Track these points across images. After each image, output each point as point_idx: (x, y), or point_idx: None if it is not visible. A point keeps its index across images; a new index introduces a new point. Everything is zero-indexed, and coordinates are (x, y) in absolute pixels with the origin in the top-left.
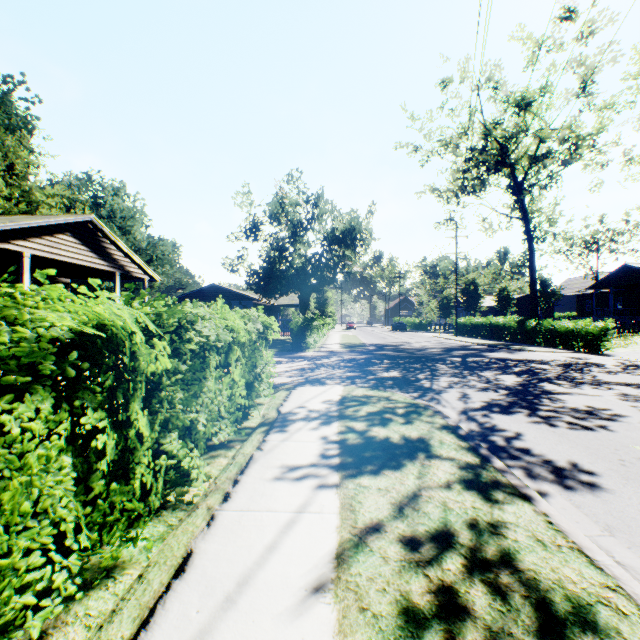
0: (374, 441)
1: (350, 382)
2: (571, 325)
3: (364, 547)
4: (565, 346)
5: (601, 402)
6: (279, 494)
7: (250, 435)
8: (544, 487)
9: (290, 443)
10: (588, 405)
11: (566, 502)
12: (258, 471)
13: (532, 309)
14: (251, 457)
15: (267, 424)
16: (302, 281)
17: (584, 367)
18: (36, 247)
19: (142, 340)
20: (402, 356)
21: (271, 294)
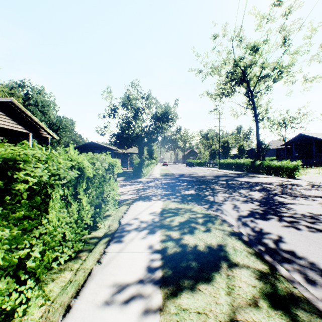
0: (187, 250)
1: (166, 198)
2: (279, 163)
3: None
4: (276, 174)
5: (315, 209)
6: None
7: (95, 246)
8: None
9: (124, 254)
10: (309, 212)
11: None
12: (92, 292)
13: (257, 155)
14: (90, 273)
15: (109, 235)
16: (139, 140)
17: (291, 186)
18: None
19: None
20: (194, 180)
21: (123, 147)
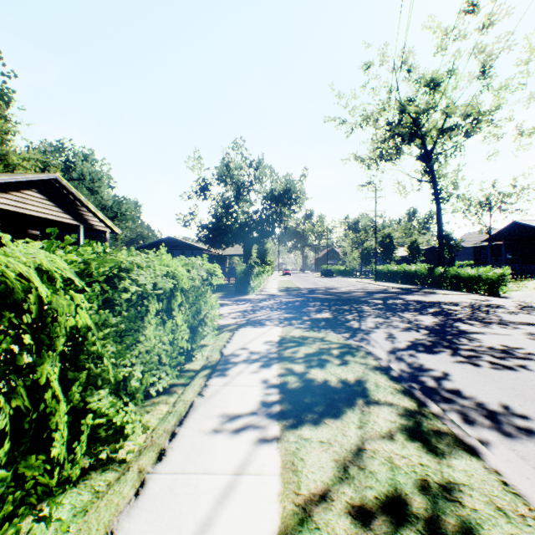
0: (313, 385)
1: (287, 323)
2: (473, 272)
3: (310, 524)
4: (468, 289)
5: (513, 341)
6: (217, 450)
7: (193, 379)
8: (484, 434)
9: (231, 388)
10: (502, 344)
11: (510, 453)
12: (197, 421)
13: (439, 258)
14: (191, 404)
15: (210, 367)
16: (245, 234)
17: (488, 308)
18: (3, 201)
19: (59, 290)
20: (332, 299)
21: (218, 245)
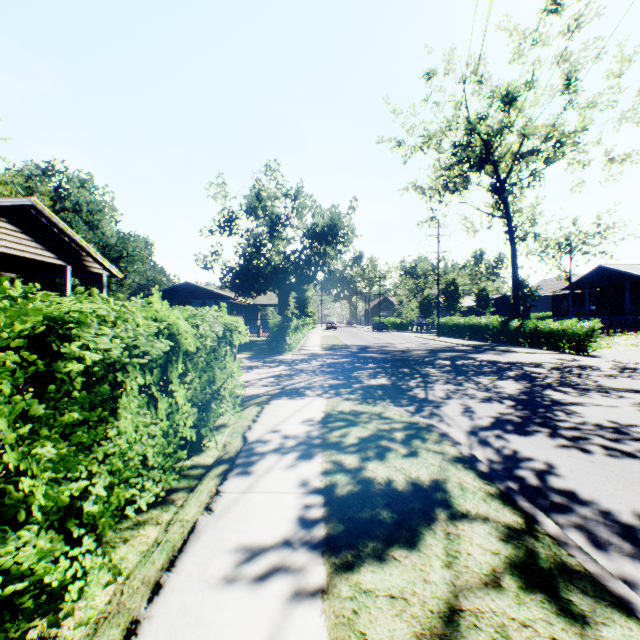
0: (372, 488)
1: (334, 393)
2: (557, 325)
3: None
4: (550, 347)
5: (623, 415)
6: (225, 620)
7: (200, 480)
8: (629, 570)
9: (254, 496)
10: (611, 420)
11: None
12: (198, 560)
13: (514, 309)
14: (193, 528)
15: (226, 461)
16: (281, 279)
17: (580, 370)
18: None
19: None
20: (388, 359)
21: (248, 293)
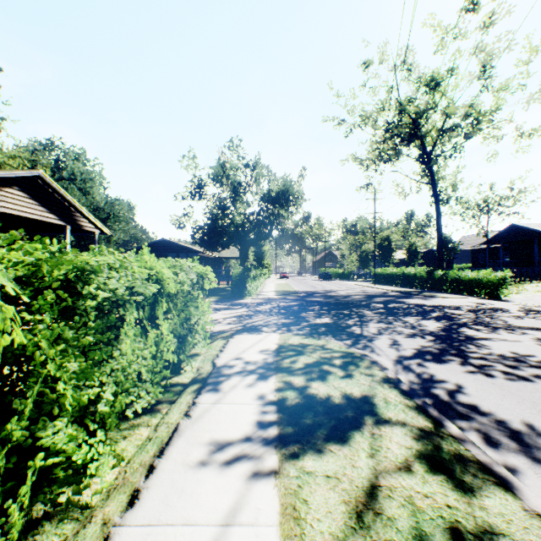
0: (315, 401)
1: (285, 329)
2: (474, 275)
3: None
4: (469, 293)
5: (523, 348)
6: (203, 490)
7: (180, 395)
8: (513, 462)
9: (223, 406)
10: (513, 351)
11: None
12: (181, 450)
13: (439, 261)
14: (176, 428)
15: (200, 381)
16: (242, 236)
17: (492, 312)
18: None
19: None
20: (331, 303)
21: (214, 247)
